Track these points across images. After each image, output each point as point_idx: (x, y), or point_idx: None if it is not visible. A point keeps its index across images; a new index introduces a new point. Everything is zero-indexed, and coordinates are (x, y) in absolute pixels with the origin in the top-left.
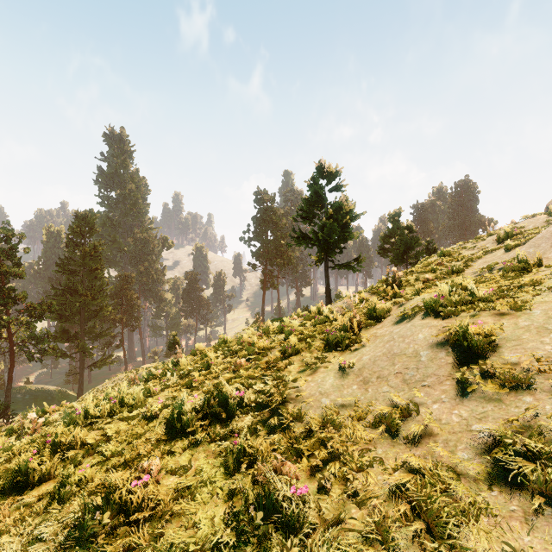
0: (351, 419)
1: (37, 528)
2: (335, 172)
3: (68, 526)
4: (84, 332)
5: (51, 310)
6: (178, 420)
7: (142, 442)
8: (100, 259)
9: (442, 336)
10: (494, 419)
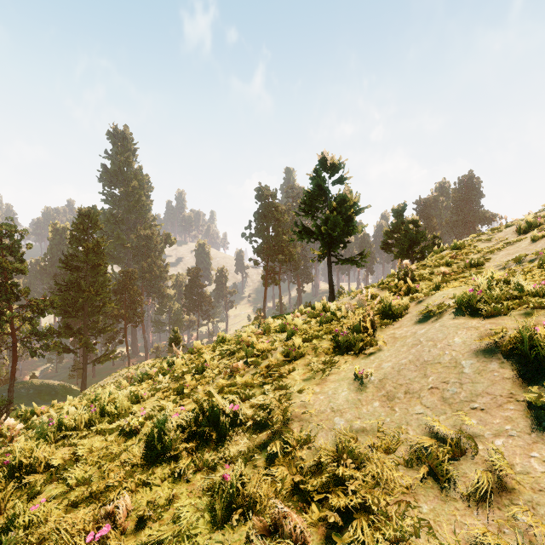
0: (376, 450)
1: None
2: (338, 164)
3: None
4: (87, 328)
5: (53, 305)
6: (159, 439)
7: (116, 465)
8: (103, 255)
9: (489, 341)
10: None
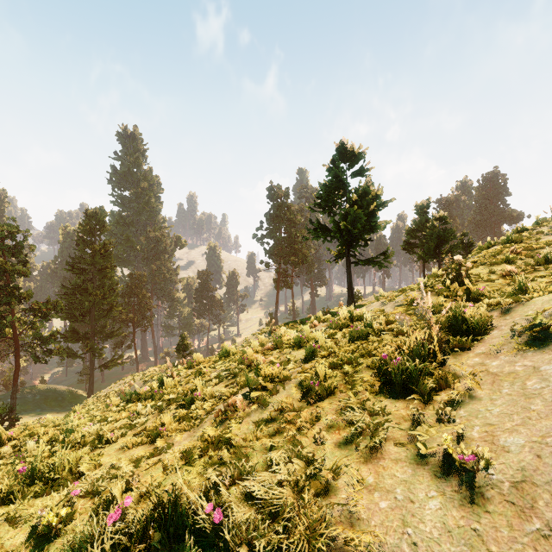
0: None
1: None
2: (358, 153)
3: None
4: (94, 332)
5: (57, 309)
6: None
7: None
8: (111, 257)
9: None
10: None
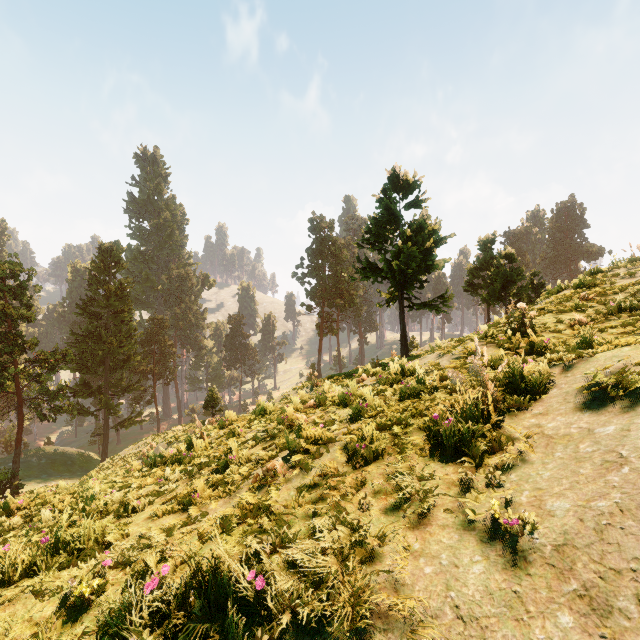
0: None
1: None
2: (412, 182)
3: None
4: (108, 385)
5: (66, 359)
6: (114, 638)
7: None
8: (128, 299)
9: None
10: None
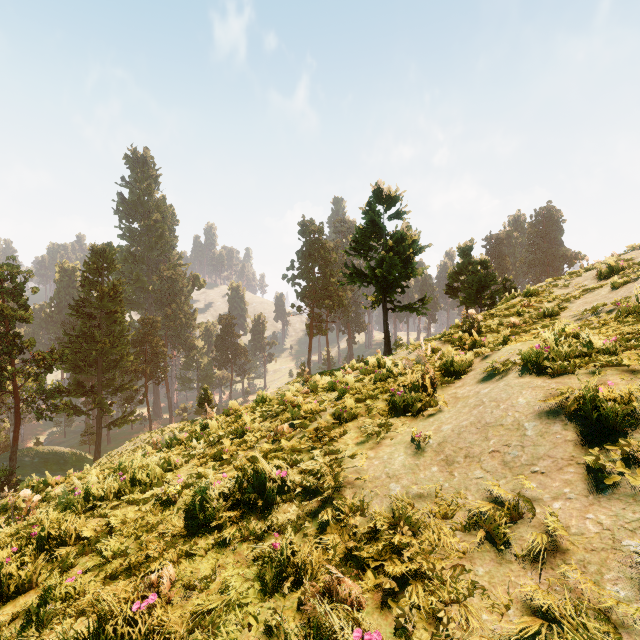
0: (433, 516)
1: None
2: (395, 196)
3: None
4: (101, 385)
5: (63, 359)
6: (200, 508)
7: (154, 536)
8: (120, 300)
9: (554, 402)
10: None
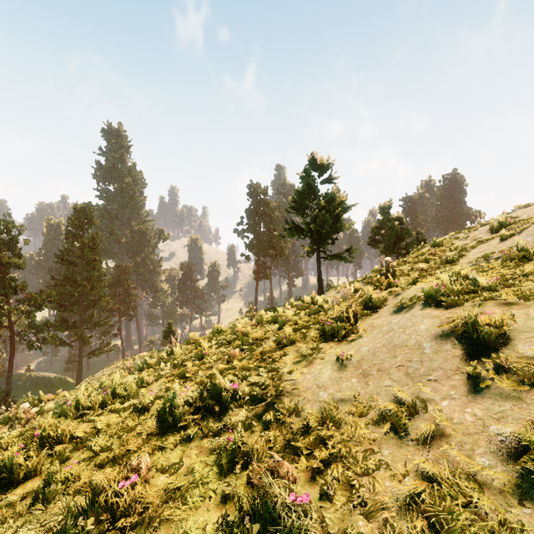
0: (352, 415)
1: (18, 531)
2: (327, 164)
3: (51, 530)
4: (82, 321)
5: (50, 299)
6: (170, 413)
7: (133, 436)
8: (98, 250)
9: (447, 327)
10: (515, 420)
